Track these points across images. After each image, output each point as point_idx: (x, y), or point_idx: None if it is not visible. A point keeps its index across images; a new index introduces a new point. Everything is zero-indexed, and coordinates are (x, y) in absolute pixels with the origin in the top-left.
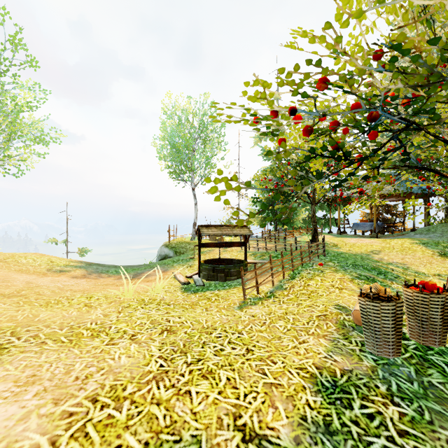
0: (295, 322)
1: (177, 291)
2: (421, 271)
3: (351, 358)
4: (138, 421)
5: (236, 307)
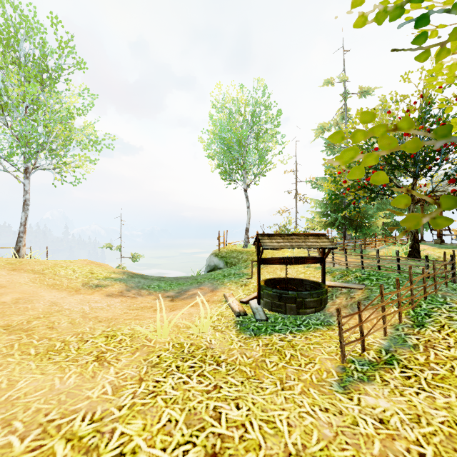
0: None
1: (230, 329)
2: None
3: None
4: None
5: (334, 384)
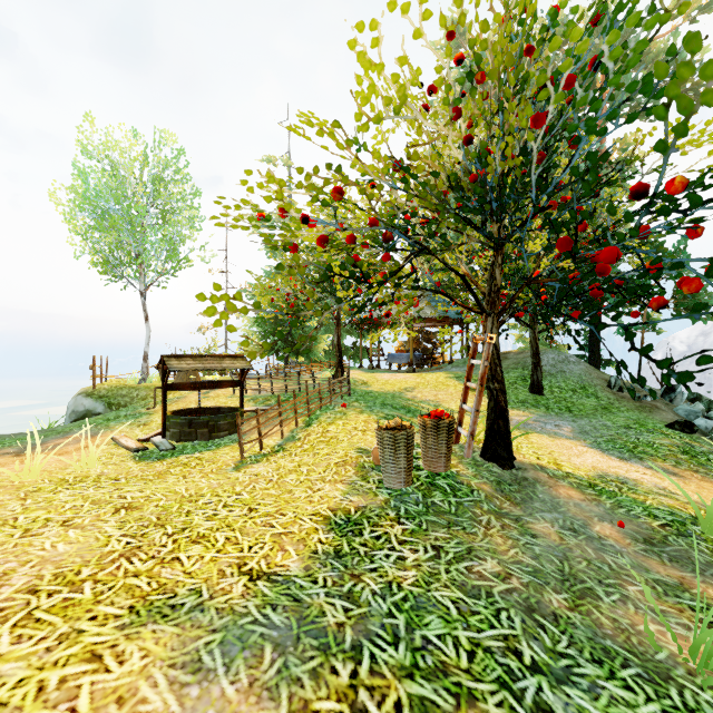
0: (309, 473)
1: (127, 461)
2: (451, 408)
3: (367, 496)
4: (113, 594)
5: (230, 469)
